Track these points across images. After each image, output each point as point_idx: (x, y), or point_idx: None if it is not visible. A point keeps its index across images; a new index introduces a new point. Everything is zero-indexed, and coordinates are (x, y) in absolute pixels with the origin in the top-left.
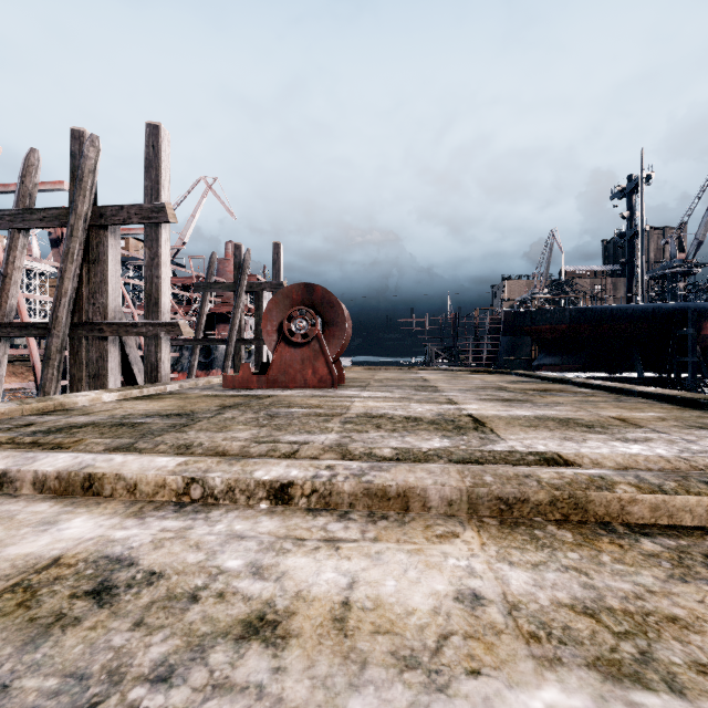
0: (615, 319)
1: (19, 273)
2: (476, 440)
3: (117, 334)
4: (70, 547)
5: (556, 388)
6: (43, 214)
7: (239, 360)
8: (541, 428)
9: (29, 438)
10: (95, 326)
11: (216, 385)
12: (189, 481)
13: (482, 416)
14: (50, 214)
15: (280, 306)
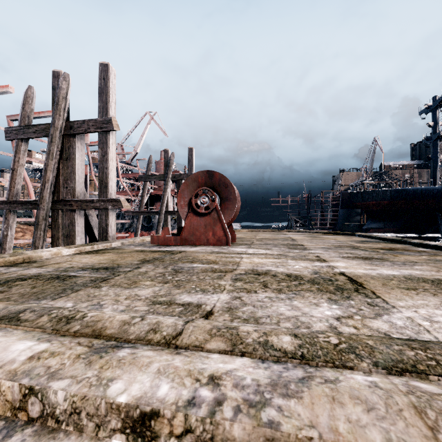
0: (424, 196)
1: (22, 168)
2: (366, 307)
3: (81, 208)
4: None
5: (399, 248)
6: (35, 128)
7: (167, 225)
8: (422, 292)
9: None
10: (67, 202)
11: (147, 242)
12: (26, 392)
13: (355, 275)
14: (39, 128)
15: (190, 187)
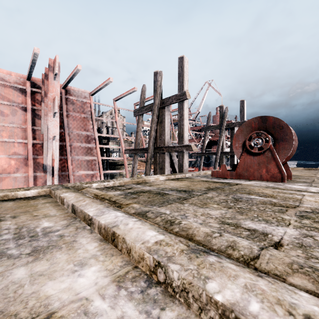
0: None
1: (140, 131)
2: None
3: (168, 151)
4: (66, 302)
5: None
6: (146, 107)
7: (222, 162)
8: None
9: (114, 198)
10: (161, 148)
11: (208, 175)
12: (156, 264)
13: None
14: (148, 107)
15: (243, 132)
